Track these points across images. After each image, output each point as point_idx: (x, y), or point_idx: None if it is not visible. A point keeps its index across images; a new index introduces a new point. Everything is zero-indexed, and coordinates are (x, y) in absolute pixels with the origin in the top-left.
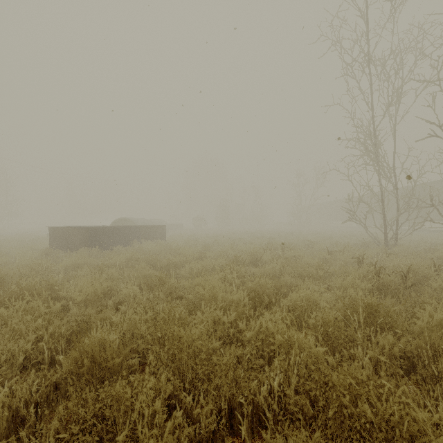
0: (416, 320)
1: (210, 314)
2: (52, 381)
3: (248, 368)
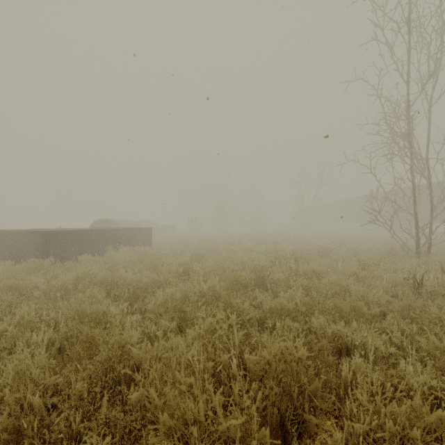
0: None
1: None
2: None
3: None
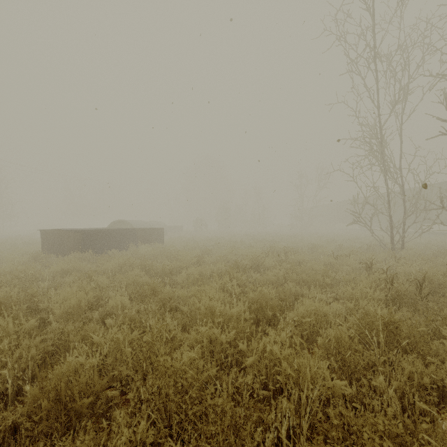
0: (445, 341)
1: (205, 333)
2: (7, 425)
3: (249, 398)
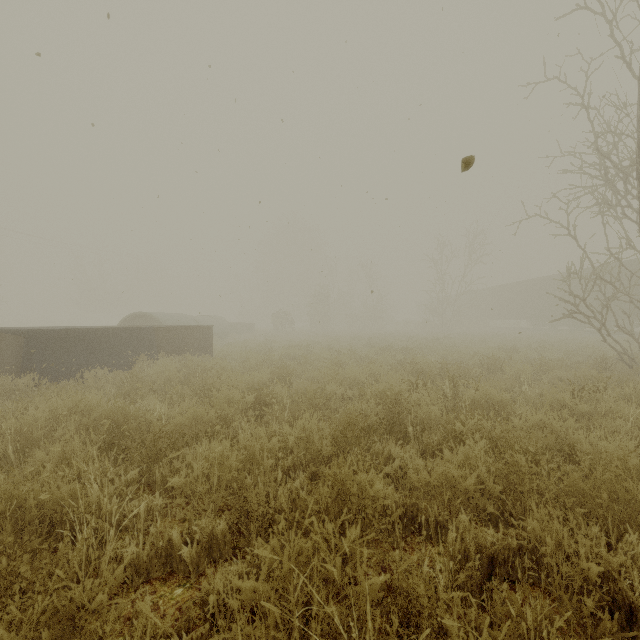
0: None
1: None
2: None
3: None
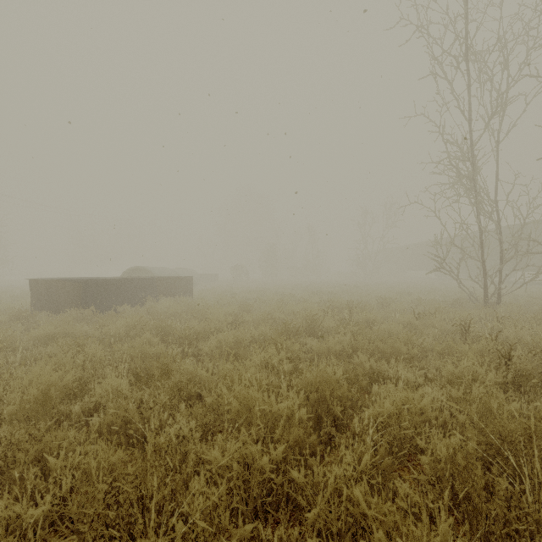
0: None
1: (235, 453)
2: None
3: None
